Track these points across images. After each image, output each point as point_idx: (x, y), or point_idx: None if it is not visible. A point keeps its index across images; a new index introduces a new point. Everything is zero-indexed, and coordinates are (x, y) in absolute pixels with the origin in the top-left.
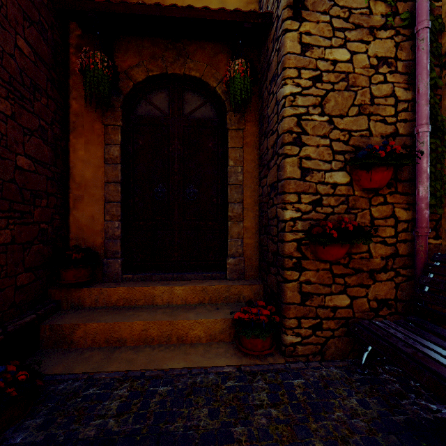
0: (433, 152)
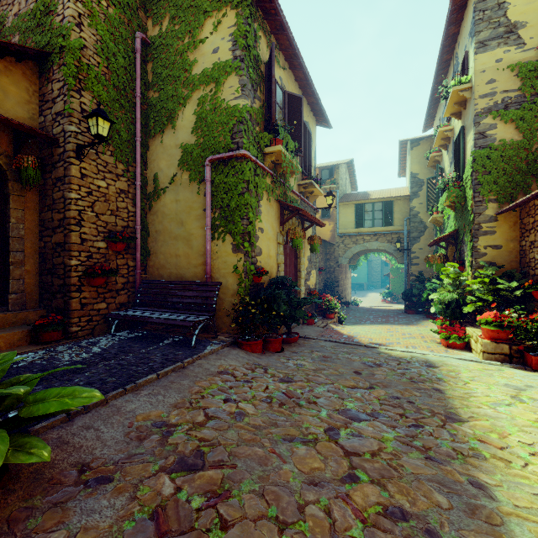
0: (144, 236)
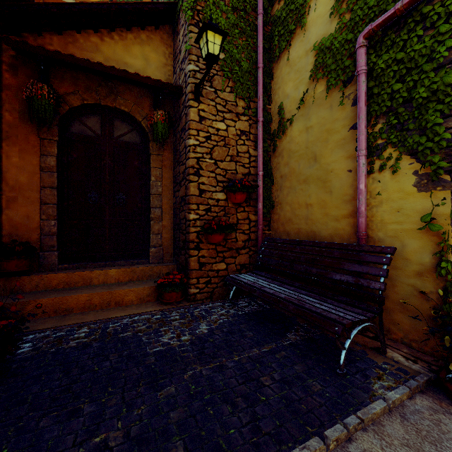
0: (267, 185)
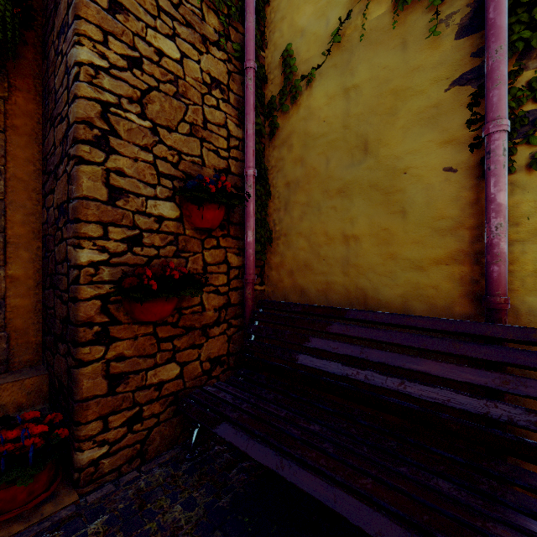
0: (259, 198)
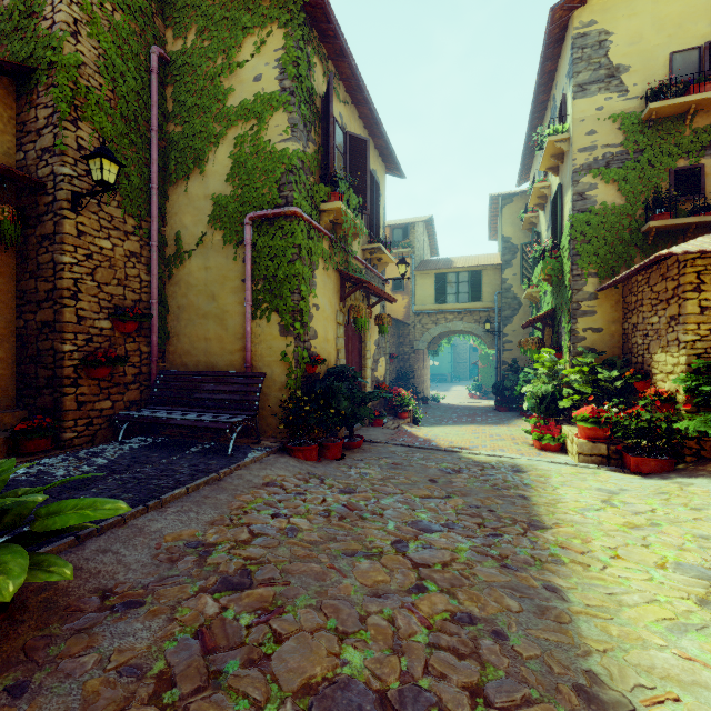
0: (162, 313)
